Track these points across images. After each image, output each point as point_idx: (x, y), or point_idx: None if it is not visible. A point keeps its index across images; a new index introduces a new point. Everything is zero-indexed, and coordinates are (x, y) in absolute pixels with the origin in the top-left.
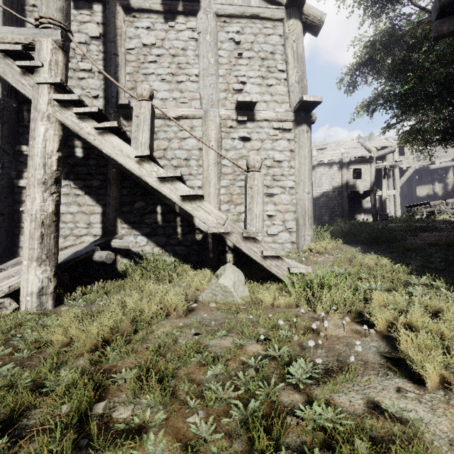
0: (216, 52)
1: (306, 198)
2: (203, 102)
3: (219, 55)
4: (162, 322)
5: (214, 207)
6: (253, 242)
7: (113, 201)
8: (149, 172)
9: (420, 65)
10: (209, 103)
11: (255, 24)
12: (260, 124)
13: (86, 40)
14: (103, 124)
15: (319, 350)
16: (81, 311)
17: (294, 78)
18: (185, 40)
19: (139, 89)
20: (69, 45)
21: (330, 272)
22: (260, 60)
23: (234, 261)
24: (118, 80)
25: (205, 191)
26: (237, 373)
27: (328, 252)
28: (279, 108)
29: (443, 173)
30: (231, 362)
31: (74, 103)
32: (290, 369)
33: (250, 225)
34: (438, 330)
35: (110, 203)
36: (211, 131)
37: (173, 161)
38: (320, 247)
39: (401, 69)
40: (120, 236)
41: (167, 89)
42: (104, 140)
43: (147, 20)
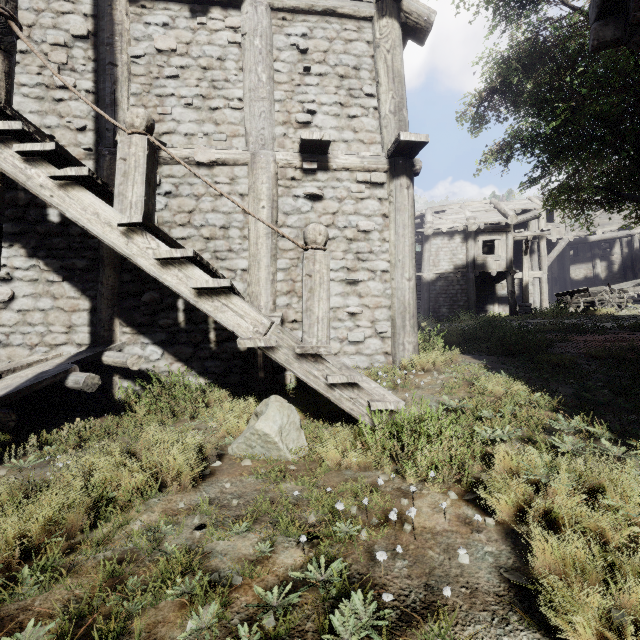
0: (270, 65)
1: (407, 288)
2: (249, 140)
3: (275, 70)
4: (151, 501)
5: (250, 306)
6: (313, 361)
7: (107, 291)
8: (143, 250)
9: (574, 93)
10: (259, 142)
11: (329, 24)
12: (338, 175)
13: (67, 40)
14: (64, 171)
15: (399, 561)
16: (9, 486)
17: (389, 106)
18: (223, 44)
19: (128, 115)
20: (13, 41)
21: (429, 413)
22: (338, 79)
23: (297, 382)
24: (116, 104)
25: (252, 276)
26: (239, 628)
27: (437, 369)
28: (367, 151)
29: (606, 247)
30: (241, 592)
31: (18, 137)
32: (334, 618)
33: (309, 334)
34: (597, 524)
35: (103, 294)
36: (262, 185)
37: (203, 230)
38: (426, 361)
39: (547, 98)
40: (119, 346)
41: (195, 120)
42: (68, 196)
43: (163, 13)
